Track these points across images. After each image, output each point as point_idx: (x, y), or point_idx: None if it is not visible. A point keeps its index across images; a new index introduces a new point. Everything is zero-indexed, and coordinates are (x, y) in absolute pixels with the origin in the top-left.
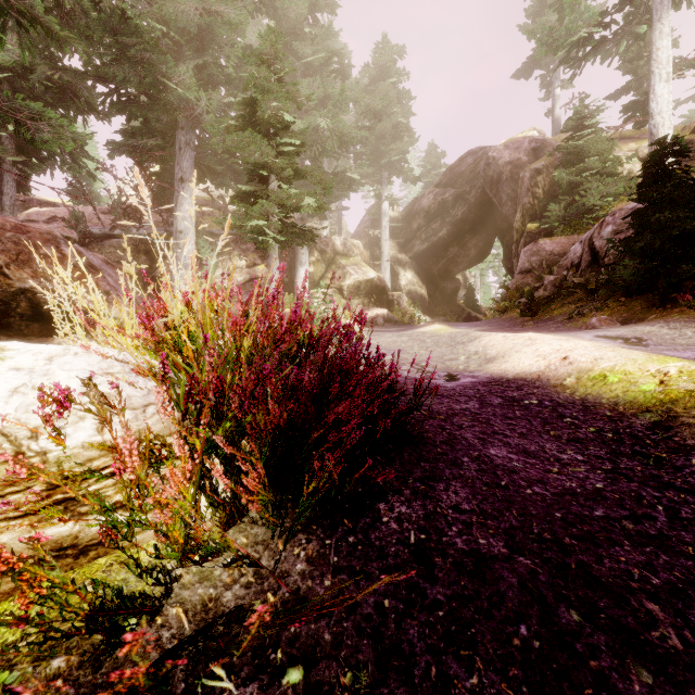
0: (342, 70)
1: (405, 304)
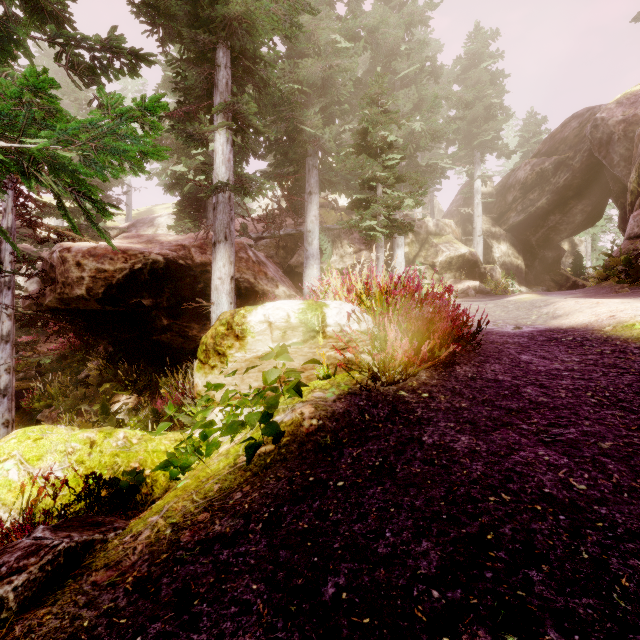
0: (434, 71)
1: (498, 276)
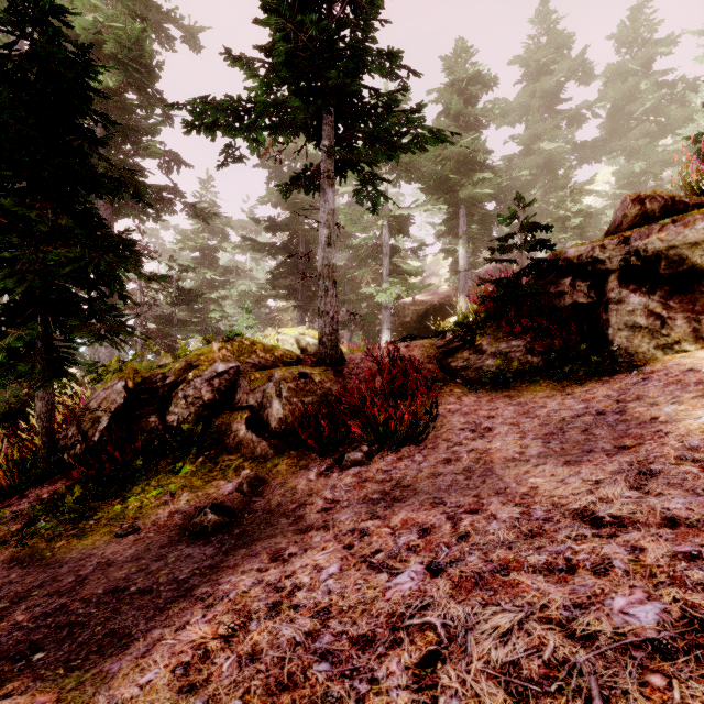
0: (689, 85)
1: None
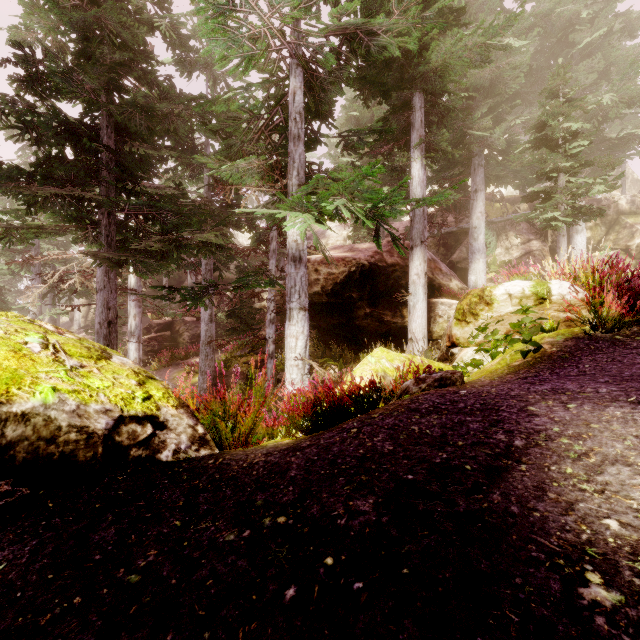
0: (629, 26)
1: None
